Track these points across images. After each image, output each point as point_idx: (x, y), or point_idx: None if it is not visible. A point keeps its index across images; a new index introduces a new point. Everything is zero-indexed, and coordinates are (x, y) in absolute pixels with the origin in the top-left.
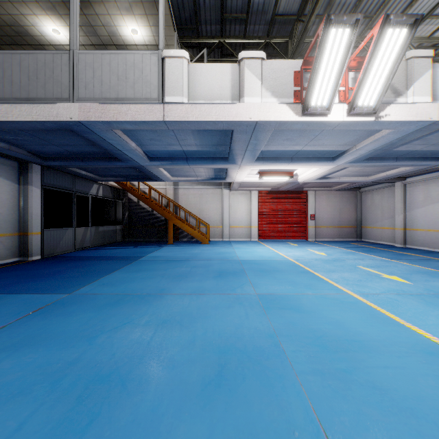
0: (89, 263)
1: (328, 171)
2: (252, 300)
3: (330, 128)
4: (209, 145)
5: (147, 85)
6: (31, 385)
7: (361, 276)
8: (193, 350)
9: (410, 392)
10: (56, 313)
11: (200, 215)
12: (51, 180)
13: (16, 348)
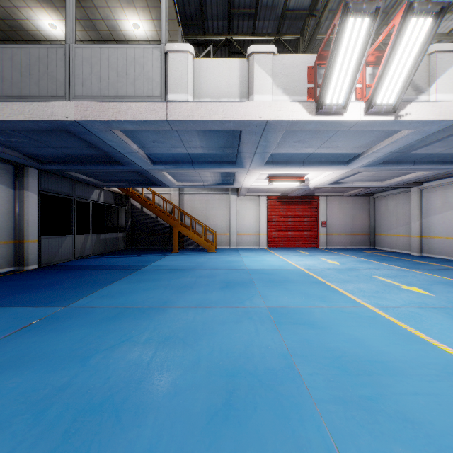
0: (88, 272)
1: (341, 175)
2: (262, 313)
3: (345, 128)
4: (216, 147)
5: (149, 82)
6: (12, 417)
7: (378, 287)
8: (198, 373)
9: (447, 425)
10: (48, 328)
11: (206, 221)
12: (49, 185)
13: None
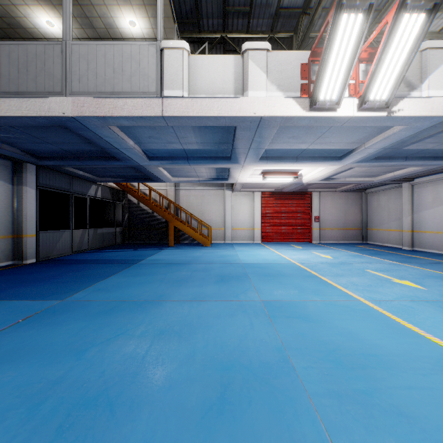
0: (86, 266)
1: (334, 171)
2: (257, 307)
3: (339, 124)
4: (211, 143)
5: (145, 78)
6: (6, 411)
7: (370, 280)
8: (193, 367)
9: (442, 419)
10: (45, 322)
11: (202, 216)
12: (47, 181)
13: None
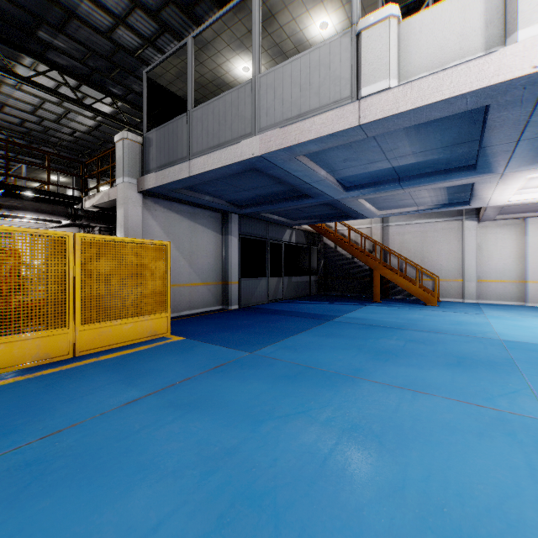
0: (278, 318)
1: None
2: None
3: None
4: (437, 148)
5: (336, 82)
6: (184, 467)
7: None
8: (400, 511)
9: None
10: (233, 374)
11: (423, 262)
12: (247, 229)
13: (189, 408)
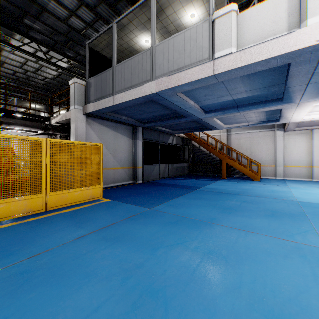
0: (165, 188)
1: None
2: None
3: None
4: (260, 88)
5: (200, 50)
6: (112, 274)
7: None
8: (238, 300)
9: None
10: (139, 221)
11: (251, 155)
12: (147, 135)
13: (114, 240)
